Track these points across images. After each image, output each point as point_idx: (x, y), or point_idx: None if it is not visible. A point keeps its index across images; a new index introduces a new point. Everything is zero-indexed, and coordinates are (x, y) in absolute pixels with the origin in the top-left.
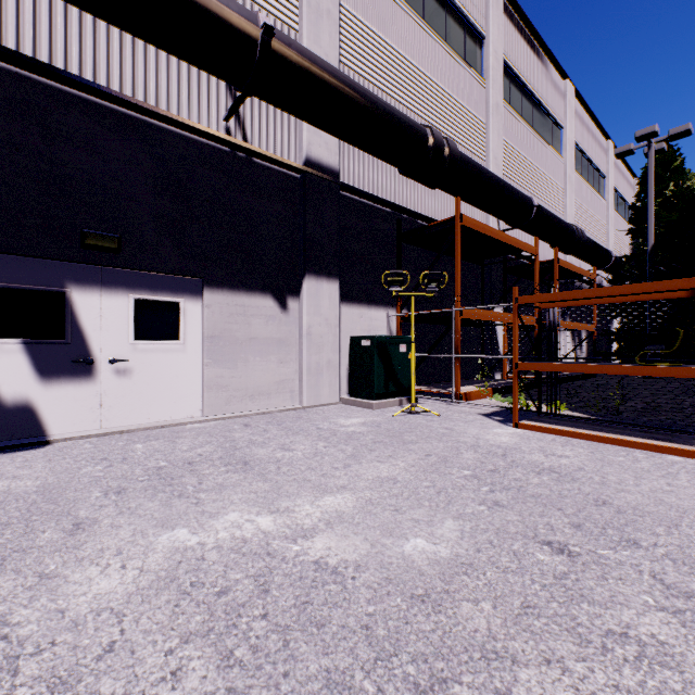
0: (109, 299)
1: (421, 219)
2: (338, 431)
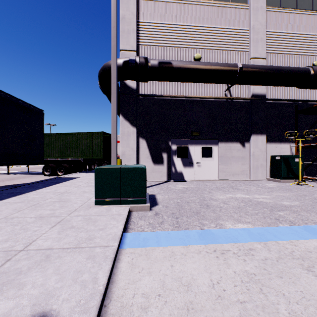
0: (196, 147)
1: (310, 102)
2: (265, 186)
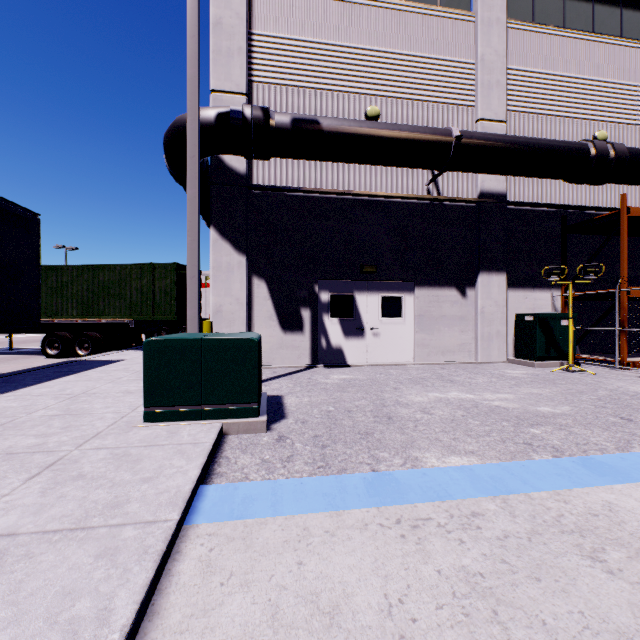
0: (370, 297)
1: (589, 210)
2: (505, 375)
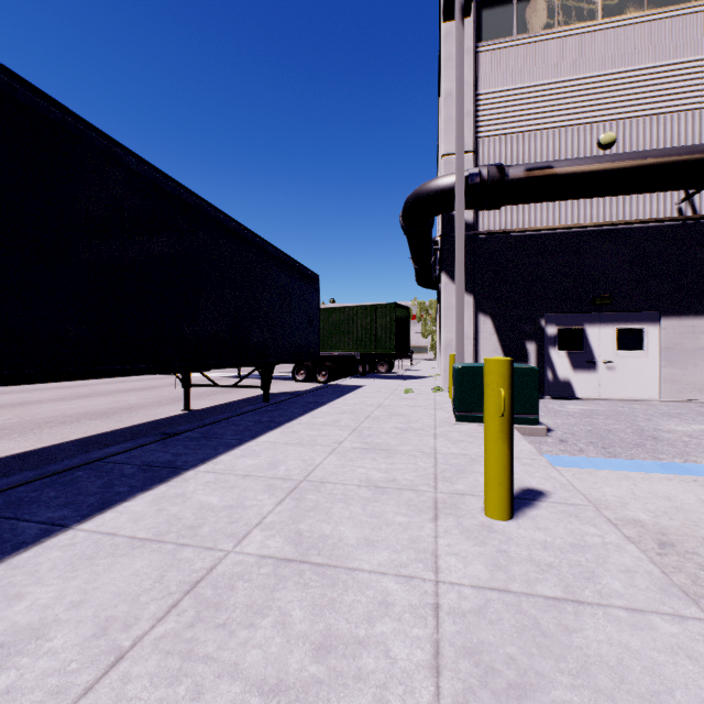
0: (602, 329)
1: None
2: None
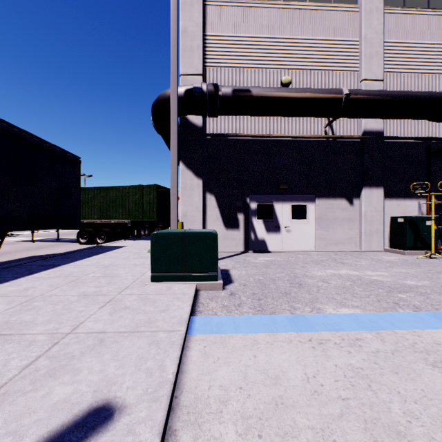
0: (284, 205)
1: None
2: (382, 260)
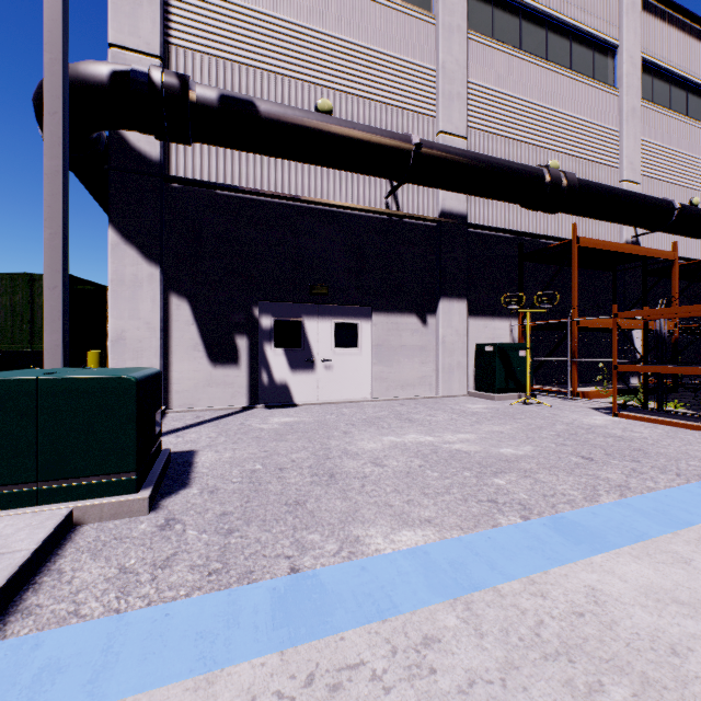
0: (321, 323)
1: (543, 239)
2: (466, 411)
